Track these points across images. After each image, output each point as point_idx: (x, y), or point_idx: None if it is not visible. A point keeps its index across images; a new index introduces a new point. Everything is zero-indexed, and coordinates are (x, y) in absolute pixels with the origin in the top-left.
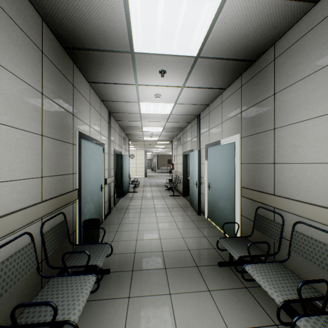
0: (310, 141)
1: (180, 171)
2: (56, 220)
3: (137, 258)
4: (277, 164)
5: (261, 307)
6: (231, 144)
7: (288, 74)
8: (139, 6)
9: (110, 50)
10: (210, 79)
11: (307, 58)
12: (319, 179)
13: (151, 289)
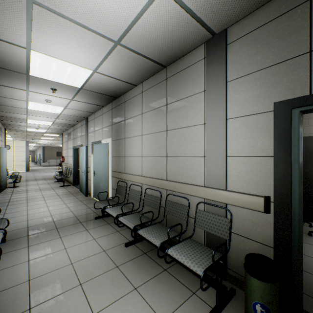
0: (135, 146)
1: (71, 163)
2: None
3: (31, 229)
4: (126, 157)
5: (113, 228)
6: (107, 144)
7: (129, 112)
8: (39, 60)
9: (6, 68)
10: (92, 100)
11: (134, 108)
12: (137, 163)
13: (47, 239)
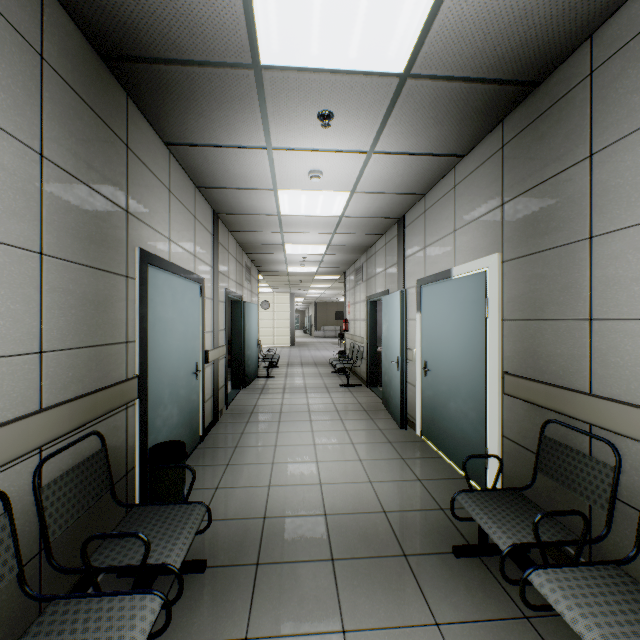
0: None
1: (361, 335)
2: (82, 449)
3: (269, 530)
4: (598, 322)
5: None
6: (478, 276)
7: (631, 102)
8: None
9: (206, 63)
10: (432, 132)
11: None
12: None
13: (300, 618)
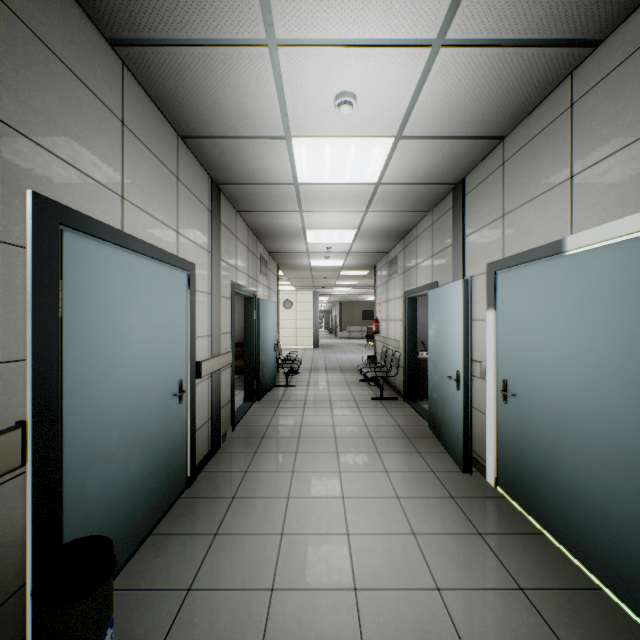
0: None
1: (396, 338)
2: None
3: None
4: None
5: None
6: None
7: None
8: None
9: None
10: None
11: None
12: None
13: None
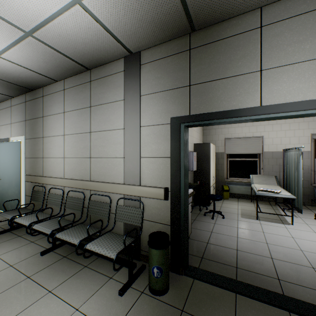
0: (56, 147)
1: None
2: None
3: None
4: (44, 158)
5: (26, 239)
6: (19, 142)
7: (49, 108)
8: None
9: None
10: None
11: (55, 105)
12: (59, 165)
13: None
